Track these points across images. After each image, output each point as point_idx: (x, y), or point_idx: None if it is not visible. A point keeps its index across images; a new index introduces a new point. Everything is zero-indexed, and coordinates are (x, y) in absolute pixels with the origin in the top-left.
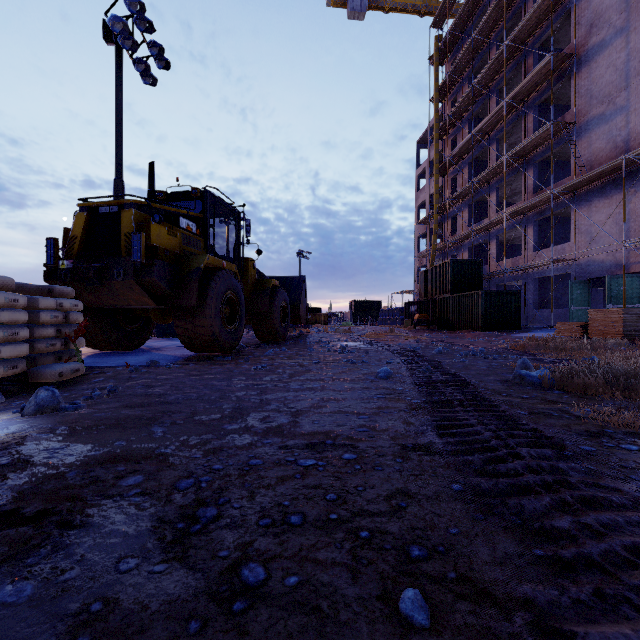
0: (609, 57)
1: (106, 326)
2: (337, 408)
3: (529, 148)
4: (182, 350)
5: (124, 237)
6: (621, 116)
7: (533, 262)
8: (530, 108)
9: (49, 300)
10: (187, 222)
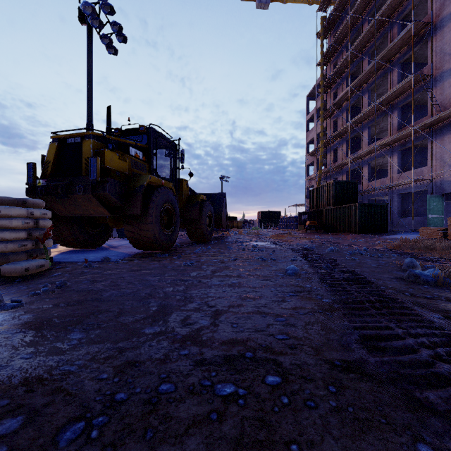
0: None
1: (75, 230)
2: (254, 307)
3: (394, 96)
4: (132, 248)
5: (84, 161)
6: None
7: (398, 181)
8: (395, 66)
9: (21, 209)
10: (135, 151)
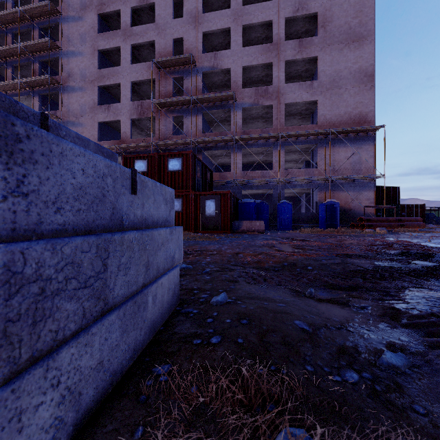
0: (77, 97)
1: None
2: None
3: None
4: None
5: None
6: (81, 127)
7: None
8: (37, 94)
9: None
10: None
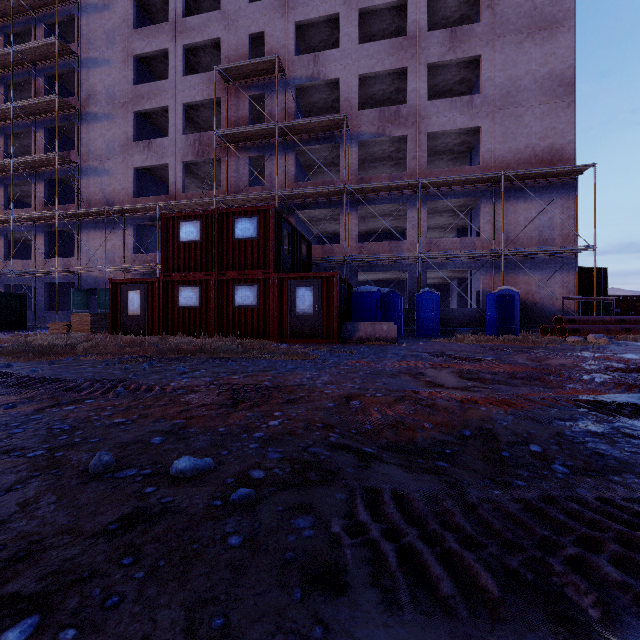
0: (101, 129)
1: None
2: None
3: (39, 164)
4: None
5: None
6: (108, 177)
7: (41, 269)
8: (41, 126)
9: None
10: None
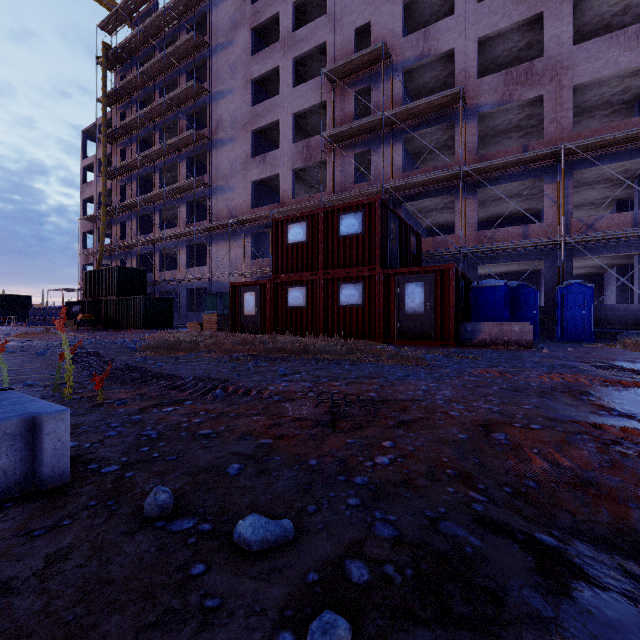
0: (226, 152)
1: None
2: (14, 364)
3: (182, 189)
4: None
5: None
6: (232, 193)
7: (184, 277)
8: (184, 158)
9: None
10: None
